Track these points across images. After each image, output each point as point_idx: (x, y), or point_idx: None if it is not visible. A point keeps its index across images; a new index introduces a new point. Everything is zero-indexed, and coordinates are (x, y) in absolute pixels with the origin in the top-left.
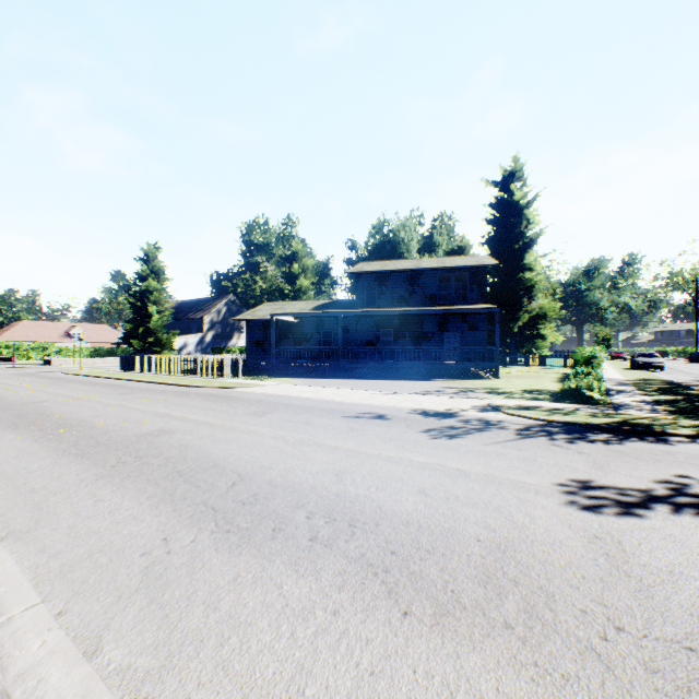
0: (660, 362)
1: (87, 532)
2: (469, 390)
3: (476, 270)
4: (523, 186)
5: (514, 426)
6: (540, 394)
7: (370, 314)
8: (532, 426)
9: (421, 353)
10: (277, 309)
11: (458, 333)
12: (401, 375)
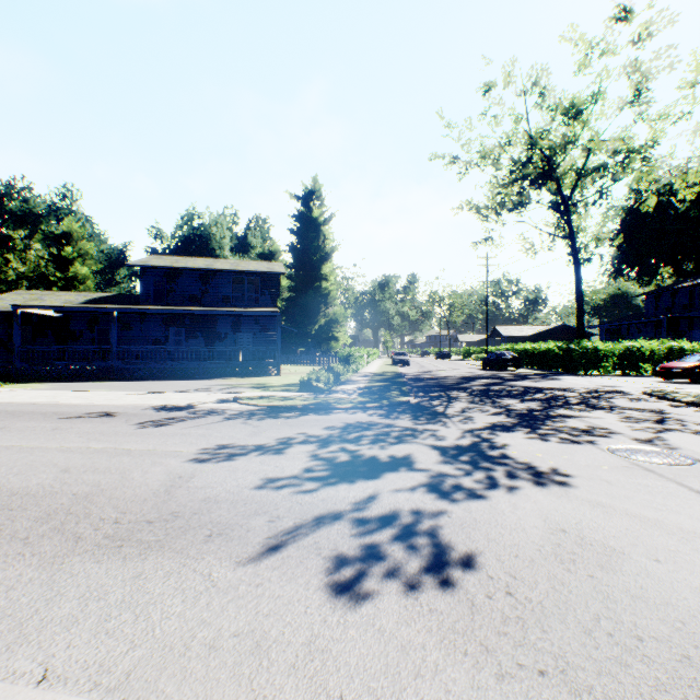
0: (408, 359)
1: None
2: (238, 386)
3: (268, 276)
4: (322, 205)
5: (233, 412)
6: (294, 387)
7: (151, 311)
8: (248, 411)
9: (207, 353)
10: (33, 300)
11: (251, 334)
12: (186, 375)
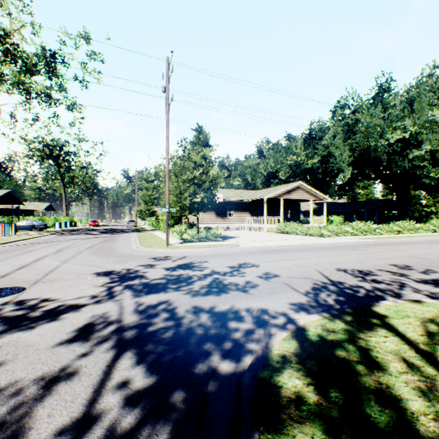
0: None
1: (277, 247)
2: None
3: None
4: None
5: (371, 286)
6: None
7: None
8: (371, 290)
9: None
10: None
11: None
12: None
